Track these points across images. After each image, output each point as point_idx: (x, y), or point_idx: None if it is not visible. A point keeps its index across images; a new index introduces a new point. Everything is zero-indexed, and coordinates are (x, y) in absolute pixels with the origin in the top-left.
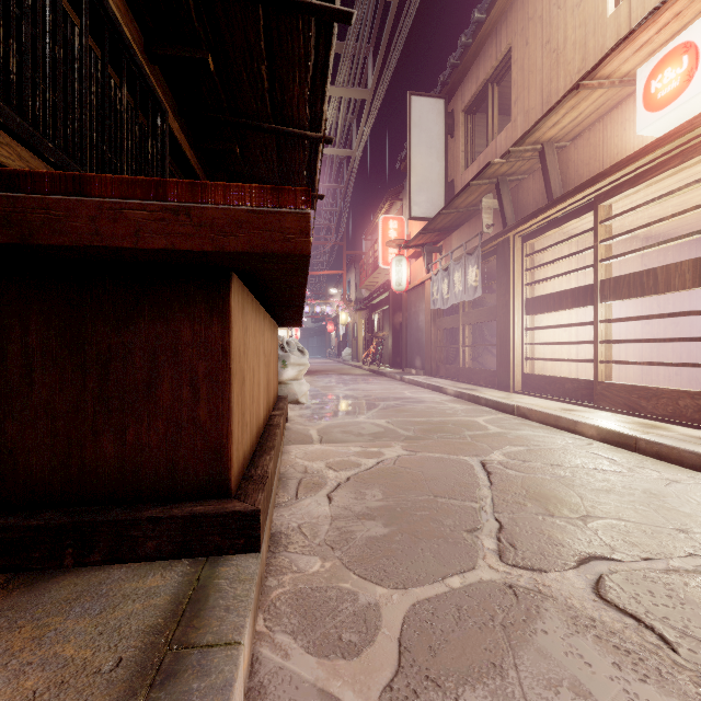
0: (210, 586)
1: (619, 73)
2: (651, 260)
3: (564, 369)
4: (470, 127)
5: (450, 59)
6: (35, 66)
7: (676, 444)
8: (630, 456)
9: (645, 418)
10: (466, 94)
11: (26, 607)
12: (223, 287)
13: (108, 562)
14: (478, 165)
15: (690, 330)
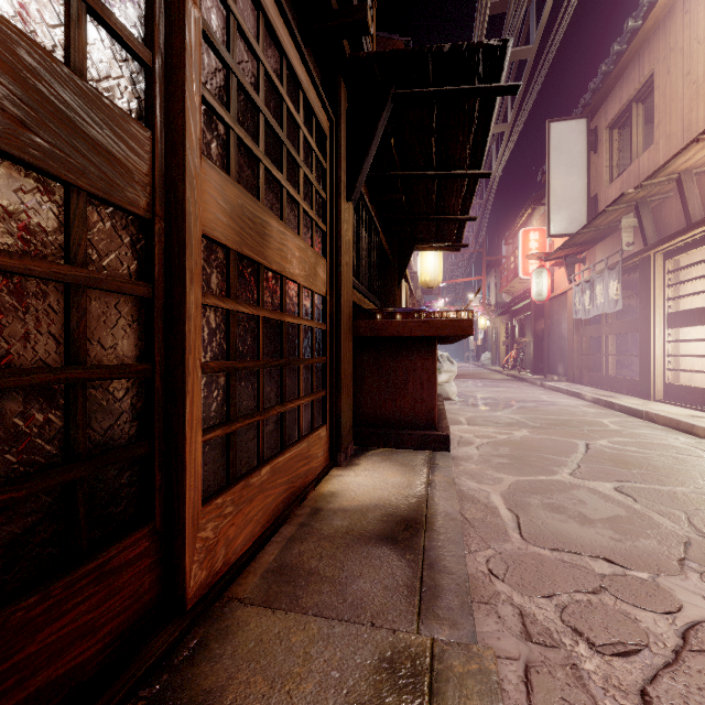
0: (435, 456)
1: None
2: None
3: None
4: (615, 141)
5: (590, 86)
6: (357, 257)
7: None
8: None
9: None
10: (609, 113)
11: (378, 453)
12: (433, 344)
13: (394, 448)
14: (621, 182)
15: None
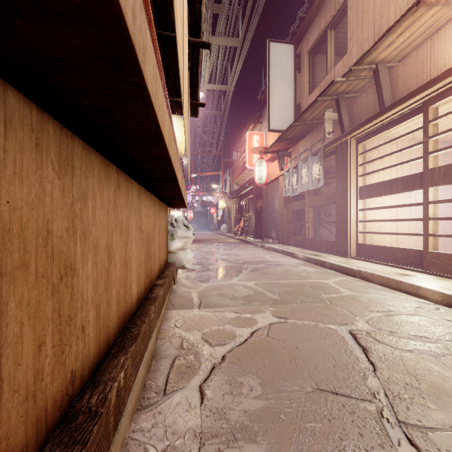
0: None
1: None
2: (451, 158)
3: (387, 240)
4: (313, 64)
5: (299, 13)
6: None
7: None
8: None
9: None
10: (310, 39)
11: None
12: None
13: None
14: (319, 90)
15: None
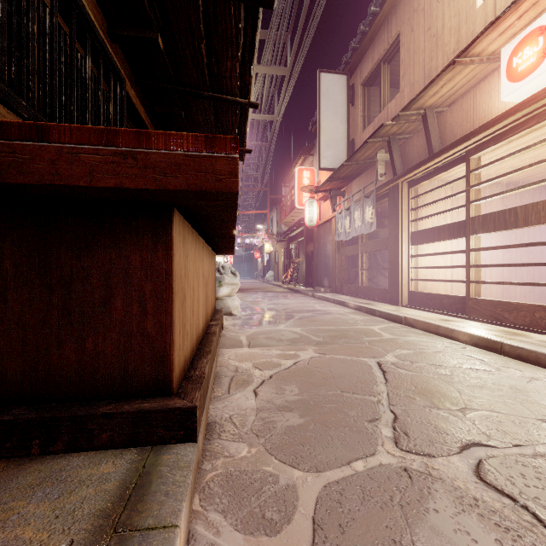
0: (154, 472)
1: (487, 52)
2: (510, 201)
3: (441, 288)
4: (367, 97)
5: (351, 43)
6: (11, 37)
7: (534, 348)
8: (497, 357)
9: (508, 327)
10: (363, 71)
11: None
12: (167, 220)
13: (69, 451)
14: (373, 127)
15: (541, 257)
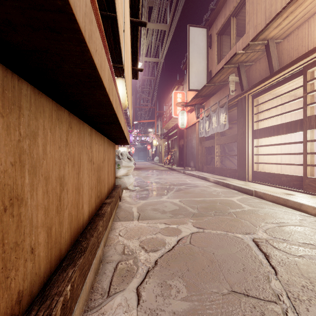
0: None
1: None
2: None
3: (274, 168)
4: (220, 42)
5: (210, 5)
6: None
7: None
8: None
9: None
10: (218, 24)
11: None
12: None
13: None
14: (225, 60)
15: None
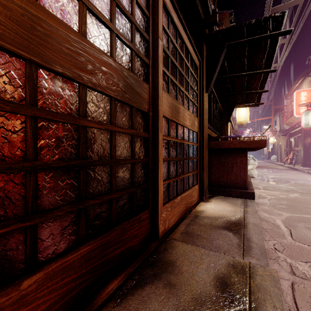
0: (247, 201)
1: None
2: None
3: None
4: None
5: None
6: (209, 114)
7: None
8: None
9: None
10: None
11: (219, 198)
12: (246, 151)
13: (227, 196)
14: None
15: None
